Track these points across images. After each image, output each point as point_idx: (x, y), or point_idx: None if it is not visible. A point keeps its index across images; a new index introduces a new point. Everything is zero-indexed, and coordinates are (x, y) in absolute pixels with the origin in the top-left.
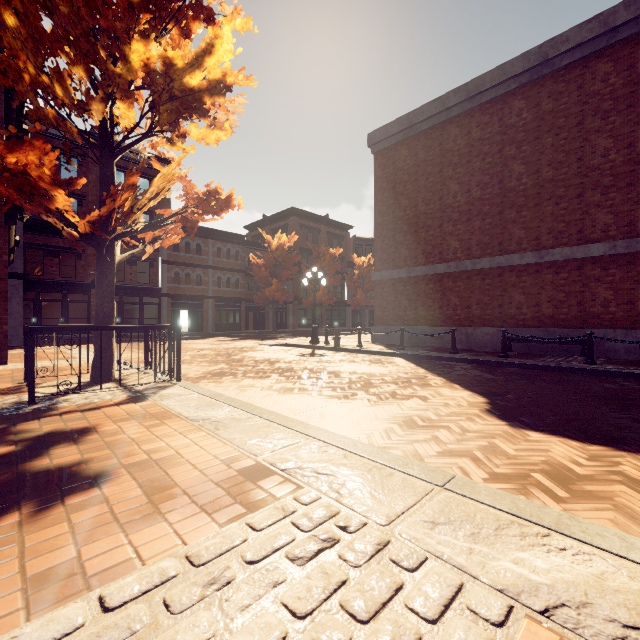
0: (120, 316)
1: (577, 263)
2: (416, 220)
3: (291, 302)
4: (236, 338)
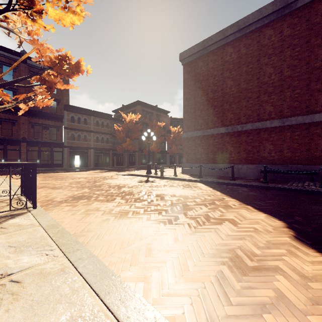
0: (39, 158)
1: (306, 126)
2: (207, 102)
3: (137, 151)
4: (105, 170)
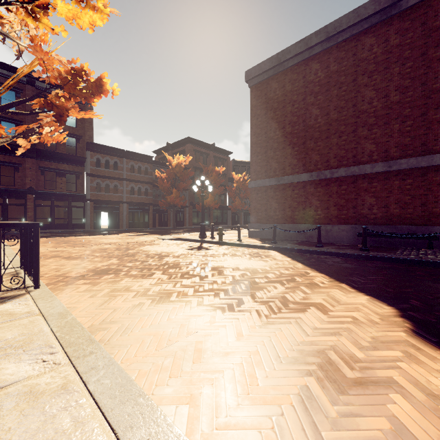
0: (52, 216)
1: (421, 171)
2: (284, 139)
3: (187, 206)
4: (142, 233)
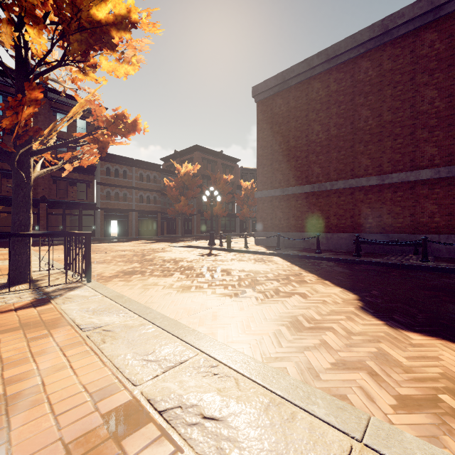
0: (63, 224)
1: (410, 184)
2: (288, 152)
3: (195, 214)
4: (153, 241)
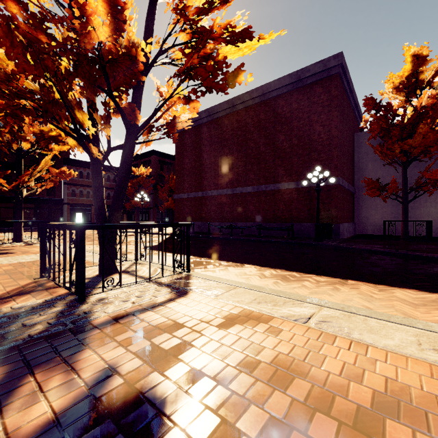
0: (35, 216)
1: (244, 194)
2: (191, 170)
3: (152, 208)
4: None
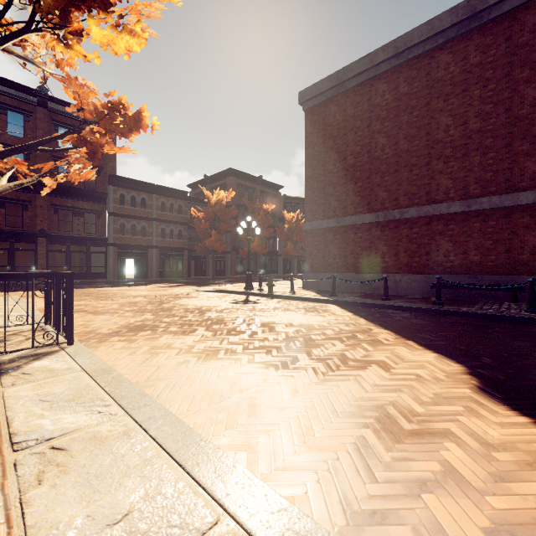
0: (67, 264)
1: (505, 211)
2: (345, 172)
3: (229, 252)
4: (176, 284)
